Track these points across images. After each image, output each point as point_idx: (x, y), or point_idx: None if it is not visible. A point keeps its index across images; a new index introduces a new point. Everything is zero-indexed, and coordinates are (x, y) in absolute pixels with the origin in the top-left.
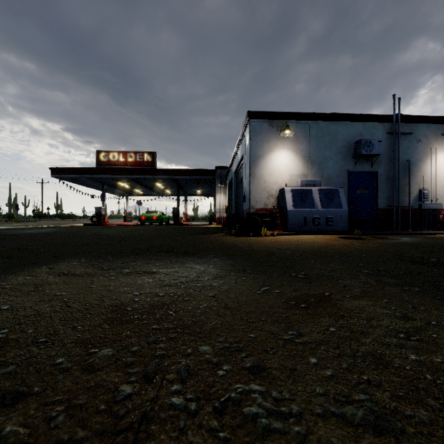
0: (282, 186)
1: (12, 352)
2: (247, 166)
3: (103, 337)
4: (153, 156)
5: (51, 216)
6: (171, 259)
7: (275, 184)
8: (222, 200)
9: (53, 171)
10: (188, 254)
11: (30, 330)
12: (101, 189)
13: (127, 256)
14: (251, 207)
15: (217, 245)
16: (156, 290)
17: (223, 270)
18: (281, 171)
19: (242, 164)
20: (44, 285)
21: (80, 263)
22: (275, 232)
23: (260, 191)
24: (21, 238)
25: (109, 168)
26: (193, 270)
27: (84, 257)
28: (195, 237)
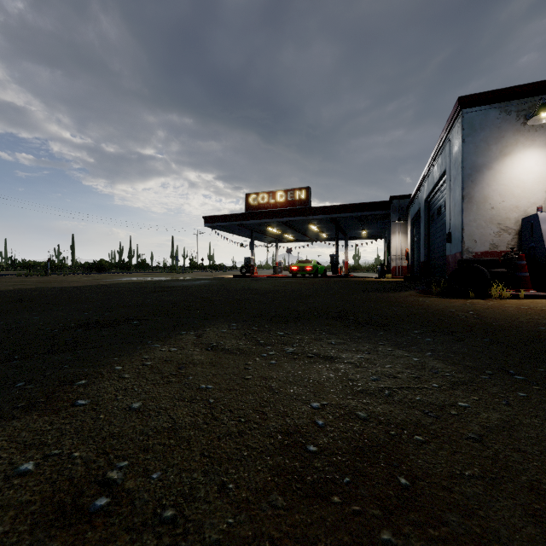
0: (528, 212)
1: (117, 544)
2: (455, 186)
3: (277, 544)
4: (306, 192)
5: (205, 267)
6: (350, 332)
7: (514, 210)
8: (400, 243)
9: (206, 220)
10: (373, 326)
11: (156, 473)
12: (250, 237)
13: (286, 322)
14: (465, 250)
15: (414, 311)
16: (348, 401)
17: (457, 367)
18: (526, 186)
19: (441, 186)
20: (188, 365)
21: (230, 331)
22: (521, 293)
23: (482, 224)
24: (177, 291)
25: (258, 212)
26: (400, 362)
27: (235, 321)
28: (371, 296)
